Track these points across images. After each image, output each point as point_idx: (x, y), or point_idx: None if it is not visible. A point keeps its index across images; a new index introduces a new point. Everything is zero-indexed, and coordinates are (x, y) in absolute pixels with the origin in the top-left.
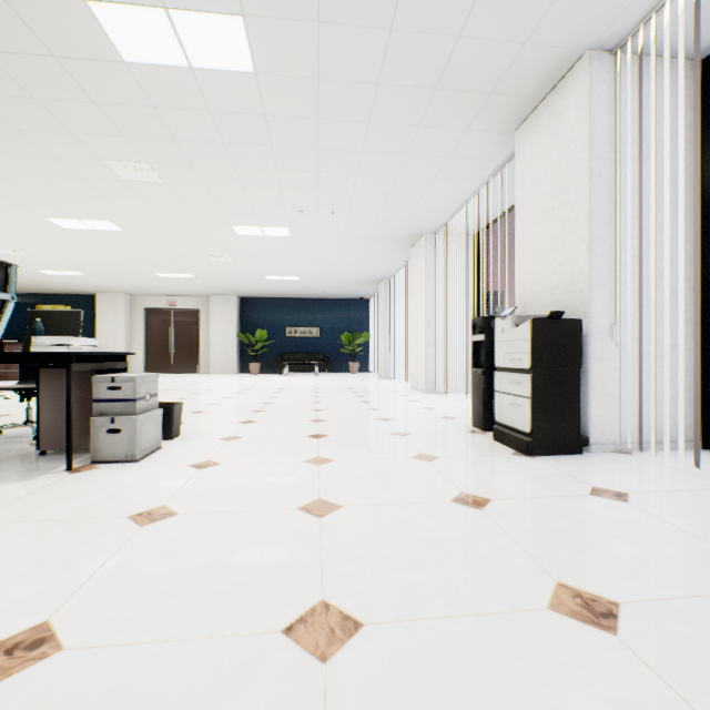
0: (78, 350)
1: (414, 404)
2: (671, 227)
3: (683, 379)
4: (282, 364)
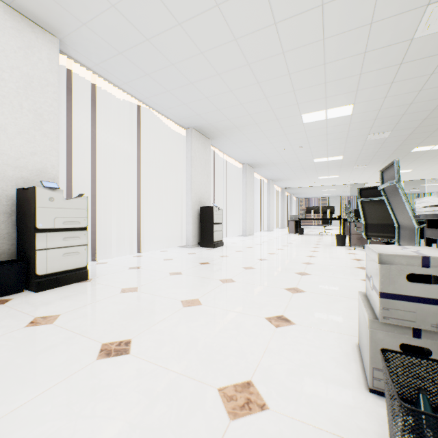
0: (422, 212)
1: None
2: None
3: None
4: None
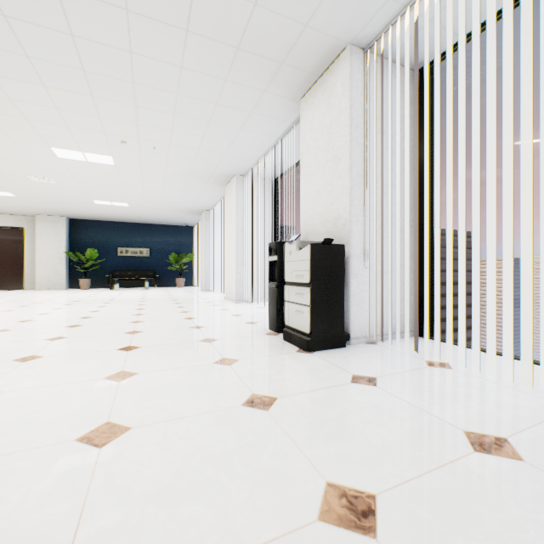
0: None
1: (225, 312)
2: (400, 183)
3: (406, 289)
4: (113, 280)
